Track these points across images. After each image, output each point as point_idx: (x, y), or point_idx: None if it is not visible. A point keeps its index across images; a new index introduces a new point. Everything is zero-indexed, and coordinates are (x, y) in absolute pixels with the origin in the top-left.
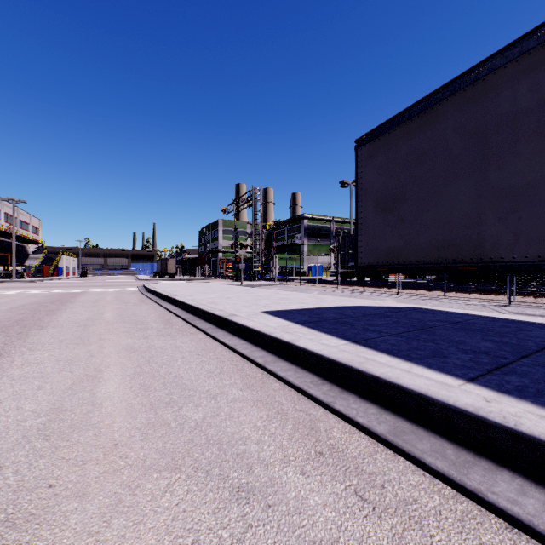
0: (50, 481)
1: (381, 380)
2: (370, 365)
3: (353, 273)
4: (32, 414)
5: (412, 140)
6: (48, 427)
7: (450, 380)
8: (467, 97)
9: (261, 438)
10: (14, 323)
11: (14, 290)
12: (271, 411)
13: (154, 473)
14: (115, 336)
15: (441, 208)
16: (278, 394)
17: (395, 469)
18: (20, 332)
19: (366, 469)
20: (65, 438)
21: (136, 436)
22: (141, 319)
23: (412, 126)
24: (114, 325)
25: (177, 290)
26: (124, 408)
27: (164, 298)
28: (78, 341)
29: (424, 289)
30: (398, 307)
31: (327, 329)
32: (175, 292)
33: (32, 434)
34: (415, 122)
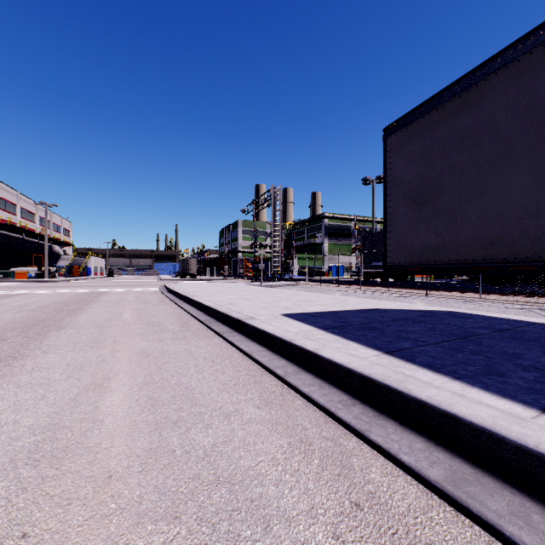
0: (25, 528)
1: (429, 405)
2: (412, 385)
3: (377, 273)
4: (28, 430)
5: (451, 123)
6: (41, 448)
7: (518, 409)
8: (521, 68)
9: (282, 476)
10: (36, 323)
11: (44, 290)
12: (292, 438)
13: (148, 524)
14: (130, 339)
15: (488, 199)
16: (301, 415)
17: (461, 538)
18: (39, 333)
19: (421, 535)
20: (55, 466)
21: (134, 466)
22: (158, 321)
23: (451, 107)
24: (131, 327)
25: (196, 291)
26: (126, 427)
27: (183, 298)
28: (93, 344)
29: (456, 290)
30: (430, 311)
31: (354, 336)
32: (194, 292)
33: (21, 458)
34: (456, 102)
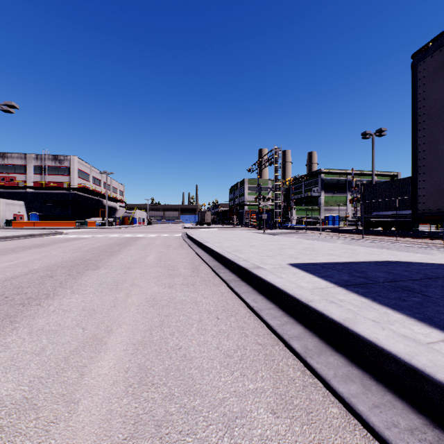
0: None
1: None
2: None
3: (378, 223)
4: None
5: None
6: None
7: None
8: None
9: None
10: (82, 262)
11: (102, 234)
12: None
13: None
14: (145, 282)
15: None
16: None
17: None
18: (79, 271)
19: None
20: None
21: None
22: (174, 264)
23: None
24: (150, 269)
25: (209, 237)
26: (98, 422)
27: (198, 244)
28: (113, 286)
29: None
30: None
31: (389, 301)
32: (207, 239)
33: None
34: None
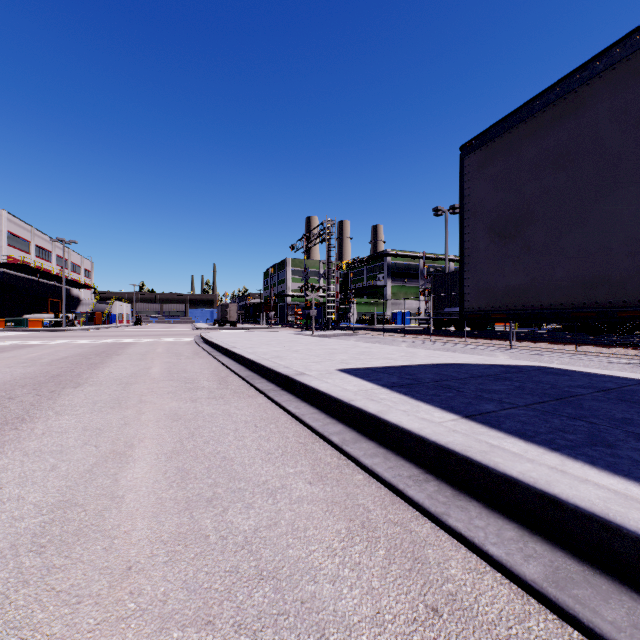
0: (24, 633)
1: (521, 484)
2: (499, 458)
3: (450, 321)
4: (33, 508)
5: (544, 138)
6: (48, 531)
7: (635, 489)
8: (632, 69)
9: (339, 571)
10: (50, 378)
11: (61, 340)
12: (352, 522)
13: (174, 631)
14: (158, 398)
15: (590, 229)
16: (362, 493)
17: None
18: (53, 390)
19: None
20: (64, 553)
21: (159, 555)
22: (192, 377)
23: (544, 119)
24: (159, 384)
25: (237, 341)
26: (151, 505)
27: (222, 350)
28: (114, 404)
29: (546, 341)
30: (516, 366)
31: (425, 397)
32: (235, 343)
33: (24, 543)
34: (549, 113)
